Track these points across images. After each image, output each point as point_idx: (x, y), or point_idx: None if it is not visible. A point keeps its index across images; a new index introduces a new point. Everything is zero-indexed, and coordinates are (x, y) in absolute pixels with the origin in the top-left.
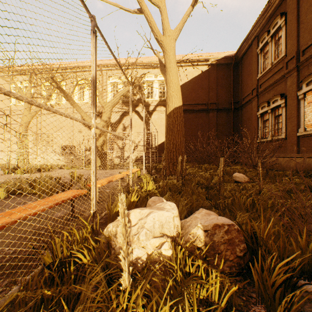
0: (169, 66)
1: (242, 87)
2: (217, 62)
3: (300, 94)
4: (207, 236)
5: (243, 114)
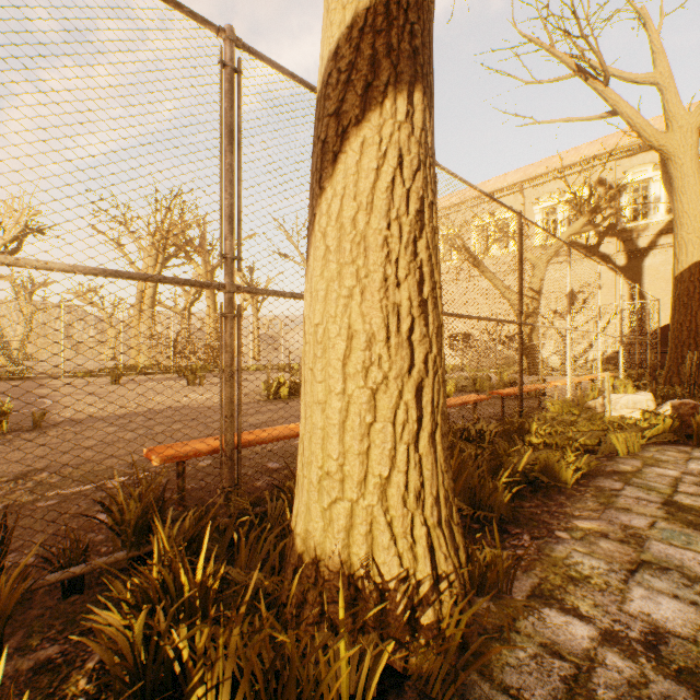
0: (680, 184)
1: None
2: None
3: None
4: (673, 410)
5: None
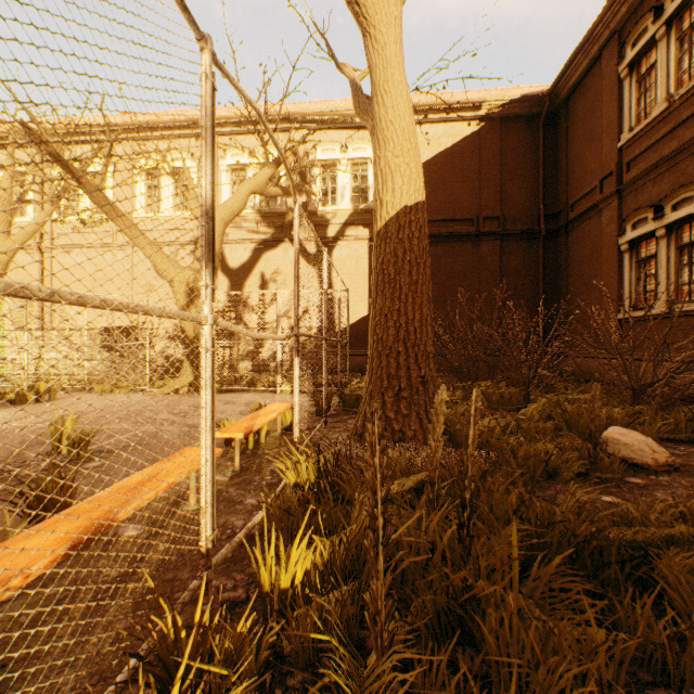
0: (383, 76)
1: (567, 174)
2: (502, 110)
3: None
4: None
5: (572, 245)
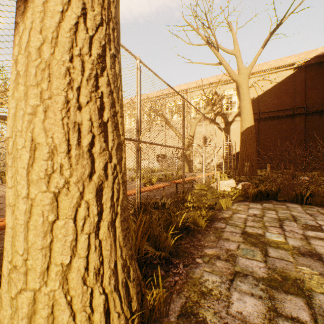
0: (242, 96)
1: None
2: (305, 63)
3: None
4: (242, 186)
5: None
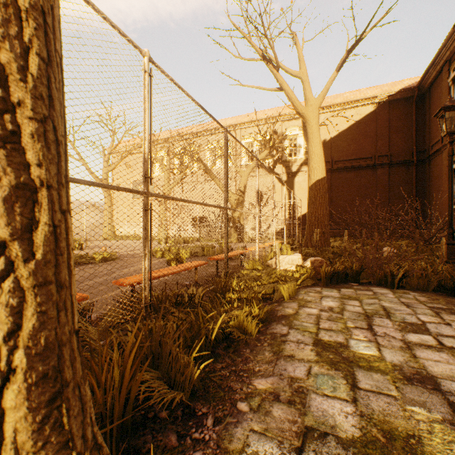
0: (311, 136)
1: (429, 129)
2: (389, 98)
3: None
4: (311, 264)
5: (431, 168)
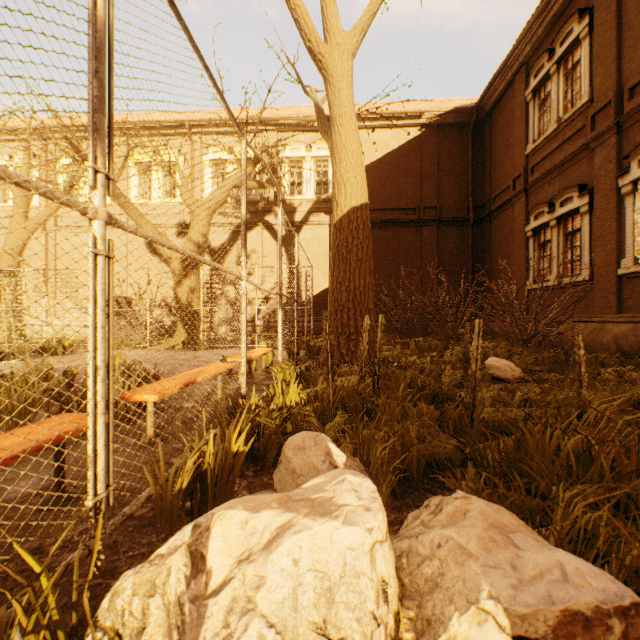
0: (338, 113)
1: (491, 173)
2: (438, 119)
3: (624, 184)
4: None
5: (494, 231)
